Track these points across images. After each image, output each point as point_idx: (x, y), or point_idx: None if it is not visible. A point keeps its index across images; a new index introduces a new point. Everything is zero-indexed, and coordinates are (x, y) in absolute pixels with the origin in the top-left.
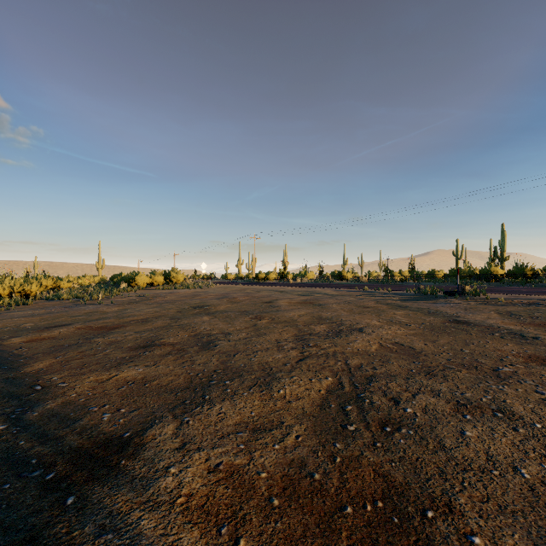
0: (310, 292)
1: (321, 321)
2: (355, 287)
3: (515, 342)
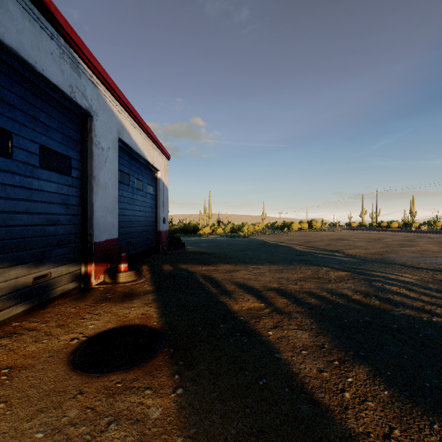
0: (416, 236)
1: (400, 244)
2: None
3: None
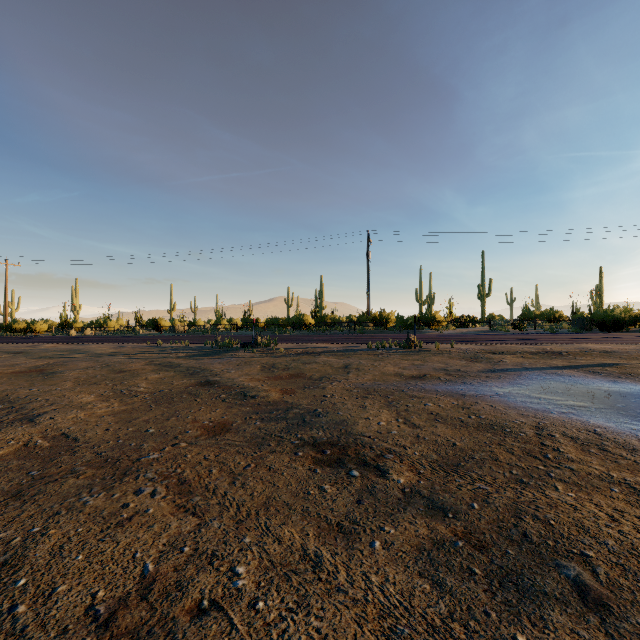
0: (71, 351)
1: None
2: (147, 342)
3: (230, 405)
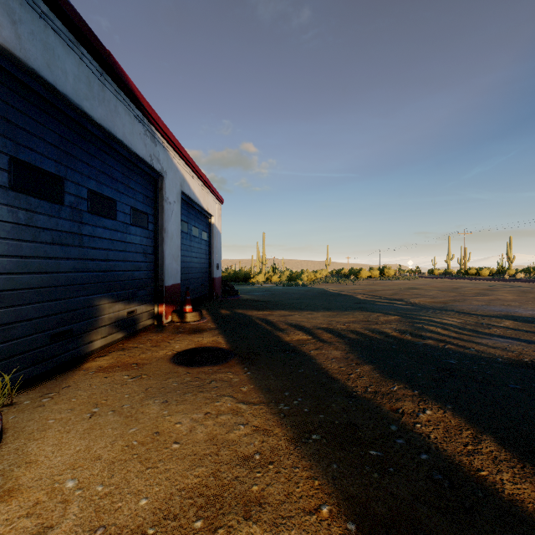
0: (503, 284)
1: (476, 293)
2: None
3: None
